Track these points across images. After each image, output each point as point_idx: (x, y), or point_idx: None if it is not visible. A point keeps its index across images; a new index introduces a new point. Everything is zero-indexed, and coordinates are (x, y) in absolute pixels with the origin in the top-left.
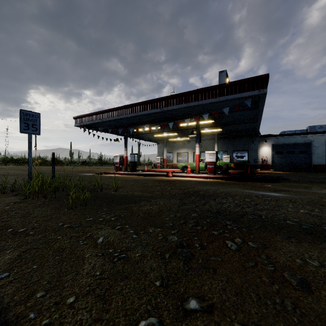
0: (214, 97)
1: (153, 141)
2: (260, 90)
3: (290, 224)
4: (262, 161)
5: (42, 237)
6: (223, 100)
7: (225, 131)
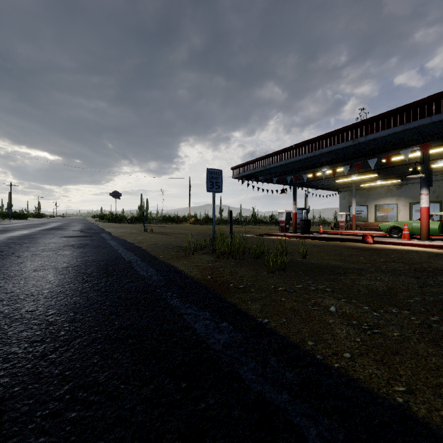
0: None
1: (332, 190)
2: None
3: None
4: None
5: (265, 296)
6: None
7: None
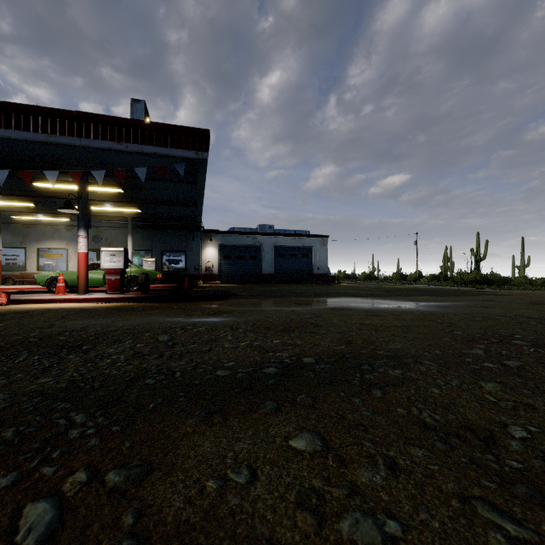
0: (117, 140)
1: None
2: (197, 152)
3: (220, 378)
4: (206, 269)
5: None
6: (136, 151)
7: (148, 214)
